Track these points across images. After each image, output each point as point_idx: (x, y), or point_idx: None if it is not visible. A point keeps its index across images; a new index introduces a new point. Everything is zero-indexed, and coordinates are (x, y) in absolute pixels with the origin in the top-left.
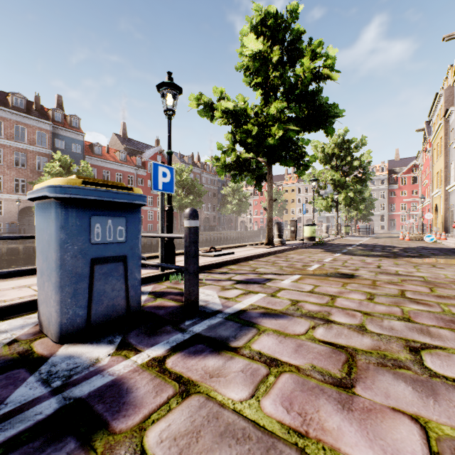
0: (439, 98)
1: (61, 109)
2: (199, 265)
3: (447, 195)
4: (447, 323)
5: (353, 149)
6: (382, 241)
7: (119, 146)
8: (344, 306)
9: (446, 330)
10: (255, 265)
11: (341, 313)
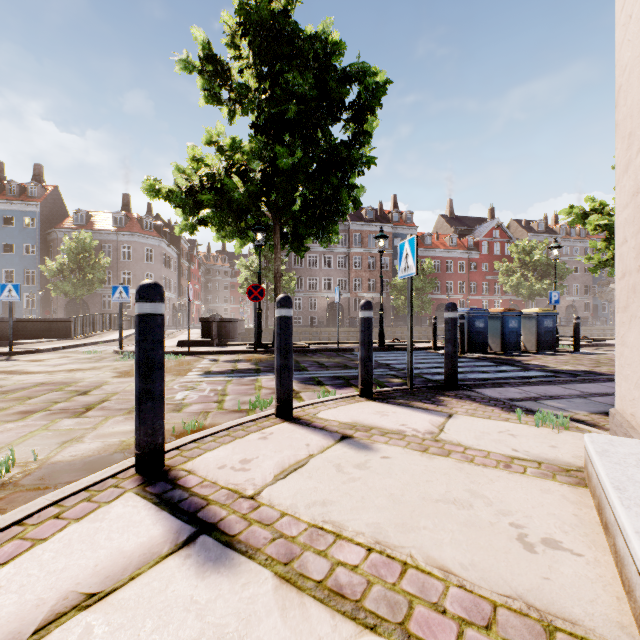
0: None
1: (396, 208)
2: None
3: None
4: None
5: None
6: None
7: (446, 228)
8: None
9: None
10: None
11: None
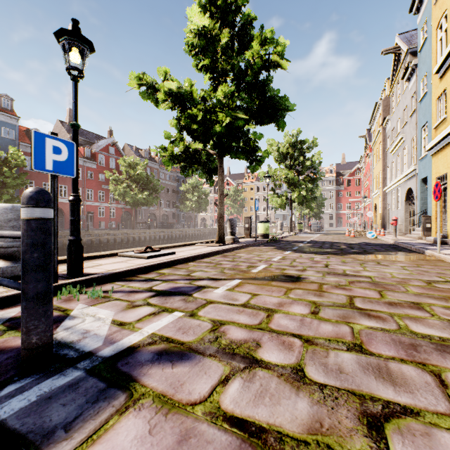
0: (378, 107)
1: None
2: (117, 271)
3: (385, 195)
4: (409, 351)
5: (306, 150)
6: (330, 237)
7: (65, 134)
8: (281, 329)
9: (411, 365)
10: (194, 268)
11: (274, 343)
